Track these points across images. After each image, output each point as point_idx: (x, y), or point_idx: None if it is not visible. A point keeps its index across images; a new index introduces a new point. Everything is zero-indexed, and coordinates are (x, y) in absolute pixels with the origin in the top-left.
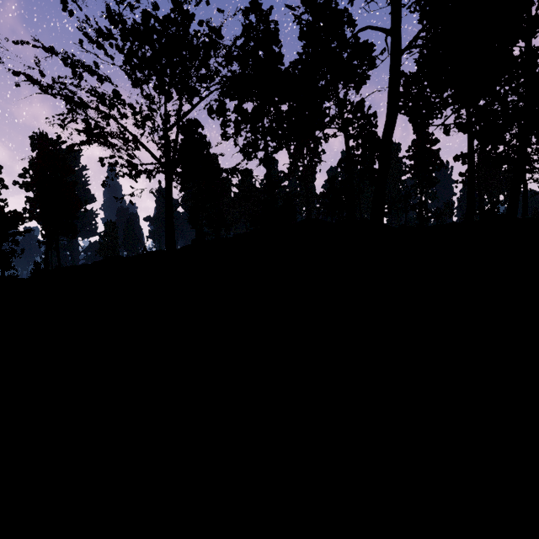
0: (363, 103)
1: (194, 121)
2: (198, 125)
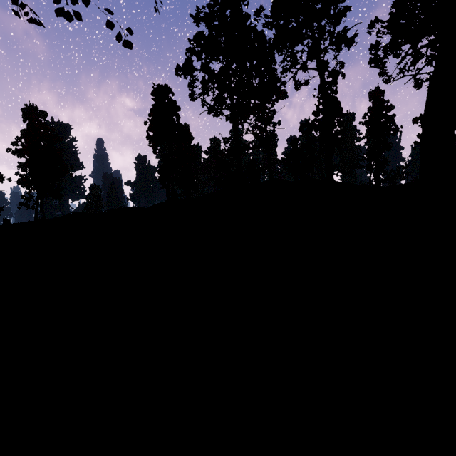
0: (346, 31)
1: (165, 87)
2: (168, 91)
